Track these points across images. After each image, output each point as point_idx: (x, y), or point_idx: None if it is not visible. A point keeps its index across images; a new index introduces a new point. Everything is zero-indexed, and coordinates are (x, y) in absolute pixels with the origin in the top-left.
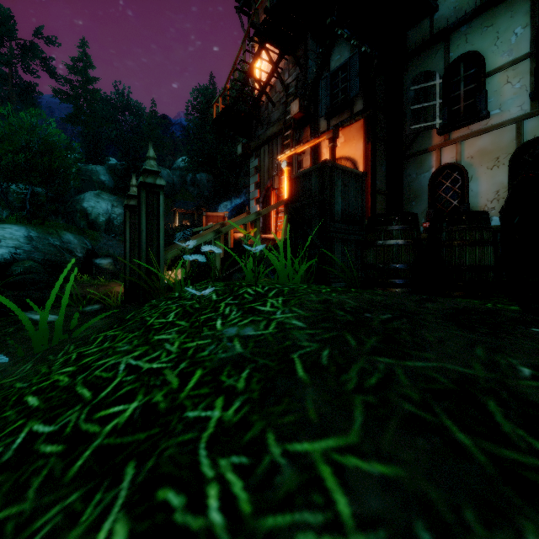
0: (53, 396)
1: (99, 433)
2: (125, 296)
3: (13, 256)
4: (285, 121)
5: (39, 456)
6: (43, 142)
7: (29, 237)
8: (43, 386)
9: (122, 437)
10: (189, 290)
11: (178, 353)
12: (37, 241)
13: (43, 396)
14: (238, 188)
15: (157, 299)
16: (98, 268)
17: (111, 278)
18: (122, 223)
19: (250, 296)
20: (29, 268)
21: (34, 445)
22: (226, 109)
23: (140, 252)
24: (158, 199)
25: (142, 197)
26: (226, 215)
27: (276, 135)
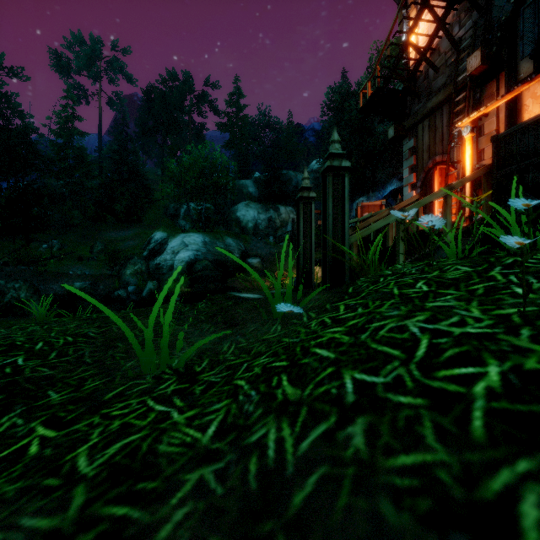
0: (346, 350)
1: (469, 393)
2: (297, 284)
3: (195, 257)
4: (455, 84)
5: (397, 405)
6: (212, 166)
7: (205, 242)
8: (321, 341)
9: (523, 404)
10: (513, 238)
11: (493, 319)
12: (209, 245)
13: (332, 349)
14: (376, 181)
15: (364, 277)
16: (250, 266)
17: (260, 275)
18: (265, 227)
19: (535, 264)
20: (205, 266)
21: (375, 392)
22: (375, 92)
23: (324, 237)
24: (343, 181)
25: (329, 181)
26: (383, 203)
27: (441, 104)
